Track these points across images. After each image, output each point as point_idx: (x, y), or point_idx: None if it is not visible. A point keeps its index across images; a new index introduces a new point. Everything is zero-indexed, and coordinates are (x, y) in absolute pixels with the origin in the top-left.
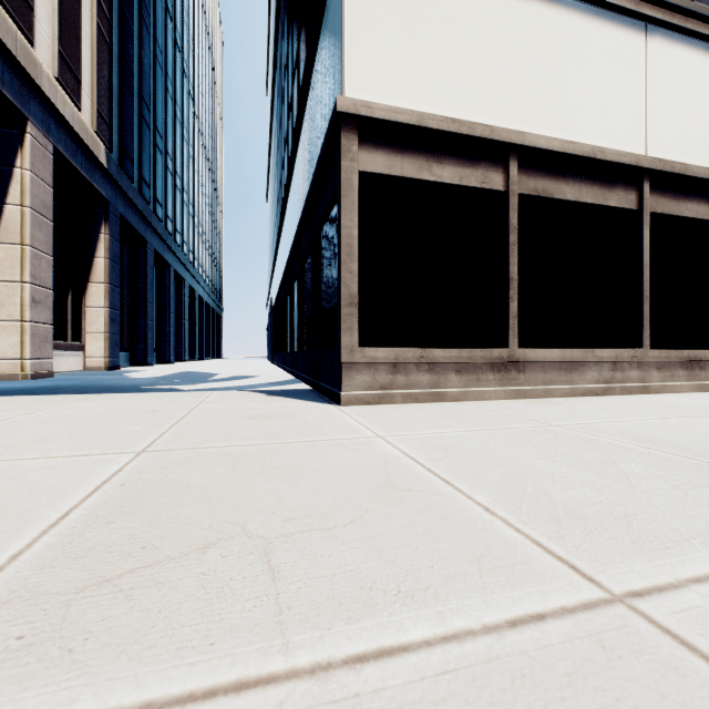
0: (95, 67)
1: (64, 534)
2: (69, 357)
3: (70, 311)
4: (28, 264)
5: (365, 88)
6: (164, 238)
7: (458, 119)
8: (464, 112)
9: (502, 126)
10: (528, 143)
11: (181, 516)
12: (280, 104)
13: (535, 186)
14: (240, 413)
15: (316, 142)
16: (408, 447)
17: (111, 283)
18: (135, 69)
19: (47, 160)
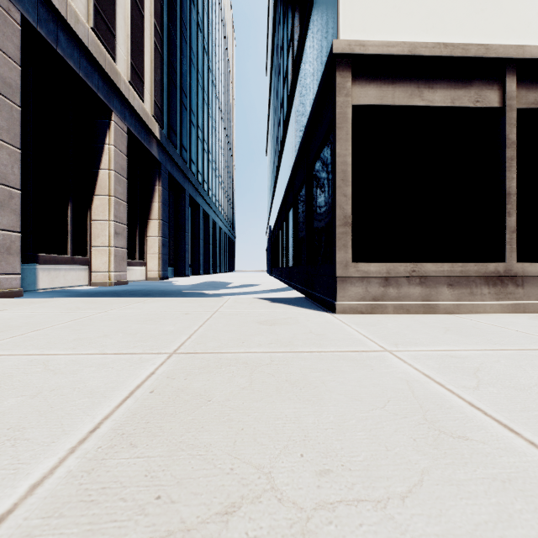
0: (153, 71)
1: (88, 457)
2: (137, 270)
3: (138, 240)
4: (112, 208)
5: (358, 29)
6: (196, 187)
7: (450, 42)
8: (456, 36)
9: (498, 44)
10: (529, 55)
11: (200, 446)
12: (277, 77)
13: (535, 99)
14: (252, 318)
15: (310, 92)
16: (426, 366)
17: (162, 219)
18: (178, 69)
19: (123, 137)
